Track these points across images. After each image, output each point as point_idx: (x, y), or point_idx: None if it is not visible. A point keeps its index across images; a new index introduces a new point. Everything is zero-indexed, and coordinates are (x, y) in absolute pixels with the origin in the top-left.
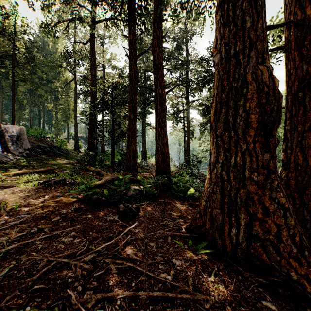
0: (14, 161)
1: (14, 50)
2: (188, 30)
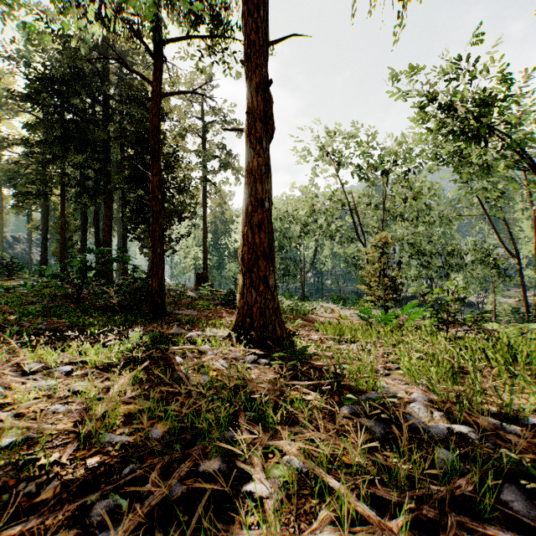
0: None
1: None
2: None
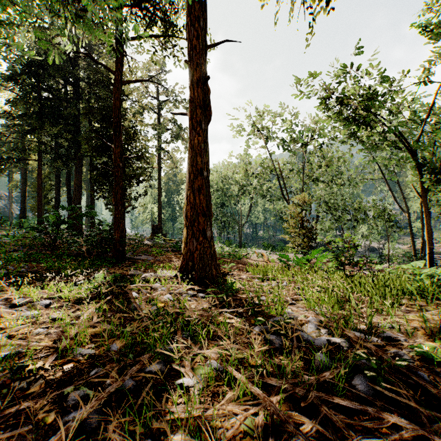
0: None
1: None
2: None
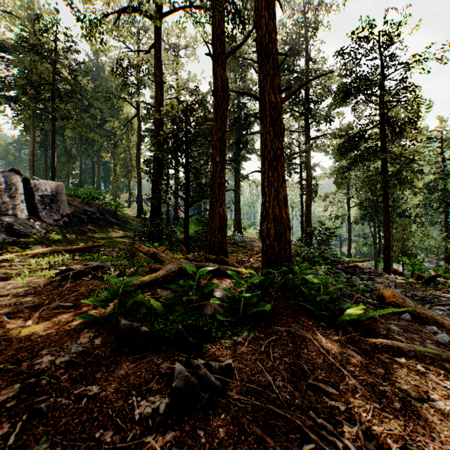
0: (43, 233)
1: (54, 76)
2: (308, 23)
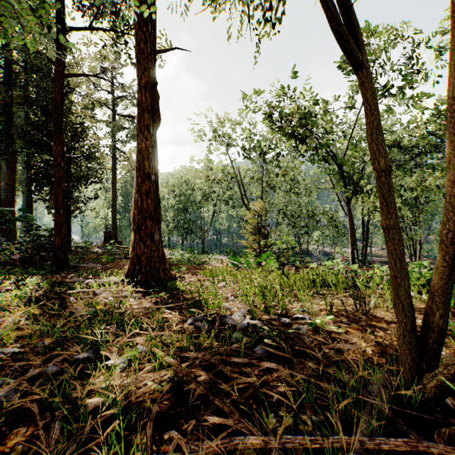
0: None
1: None
2: None
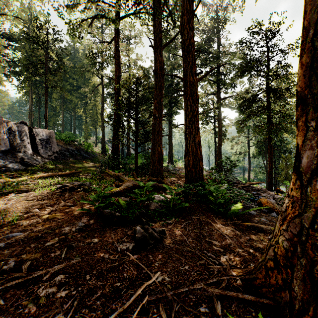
0: (42, 164)
1: (47, 58)
2: (219, 19)
